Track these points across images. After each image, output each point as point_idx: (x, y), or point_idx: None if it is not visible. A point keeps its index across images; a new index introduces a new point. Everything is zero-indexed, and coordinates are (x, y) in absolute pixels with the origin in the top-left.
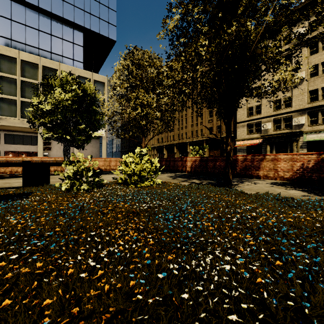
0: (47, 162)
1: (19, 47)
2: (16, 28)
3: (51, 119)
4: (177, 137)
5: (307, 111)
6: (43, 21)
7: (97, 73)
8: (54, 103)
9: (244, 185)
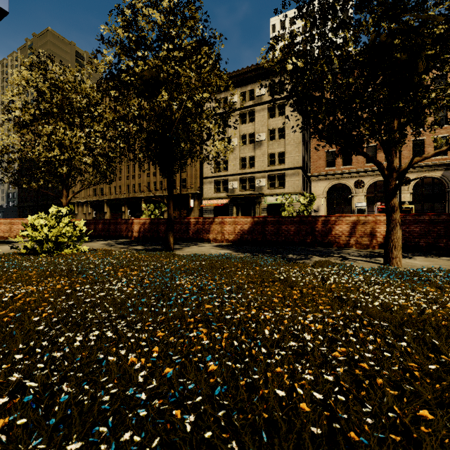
0: None
1: None
2: None
3: None
4: (127, 189)
5: (267, 173)
6: None
7: None
8: None
9: (187, 248)
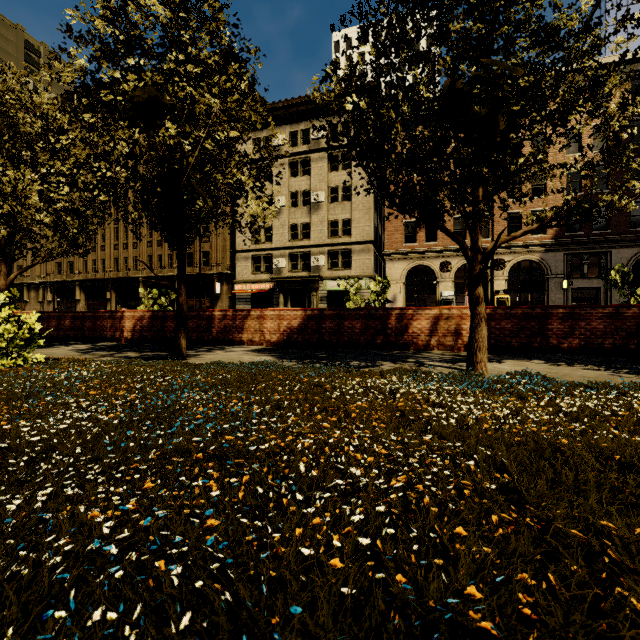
0: None
1: None
2: None
3: None
4: (115, 265)
5: (327, 248)
6: None
7: None
8: None
9: (209, 355)
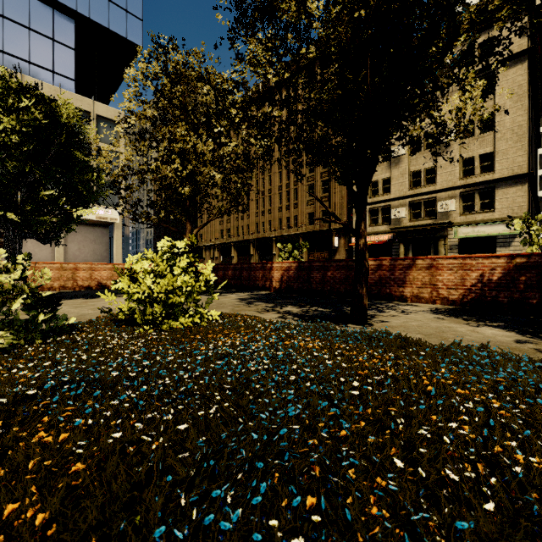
0: None
1: None
2: None
3: None
4: (256, 228)
5: (459, 190)
6: None
7: (105, 104)
8: None
9: (387, 317)
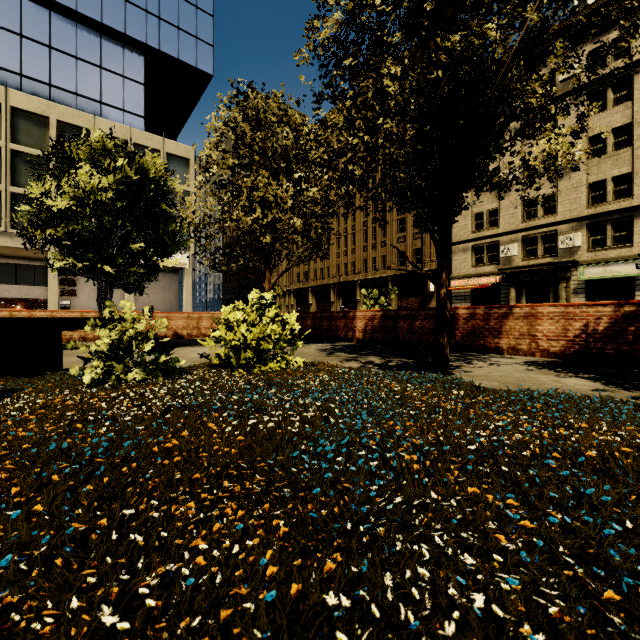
0: (56, 320)
1: (8, 80)
2: (2, 41)
3: (71, 229)
4: (337, 271)
5: (586, 222)
6: (60, 28)
7: (175, 140)
8: (77, 194)
9: (473, 368)
